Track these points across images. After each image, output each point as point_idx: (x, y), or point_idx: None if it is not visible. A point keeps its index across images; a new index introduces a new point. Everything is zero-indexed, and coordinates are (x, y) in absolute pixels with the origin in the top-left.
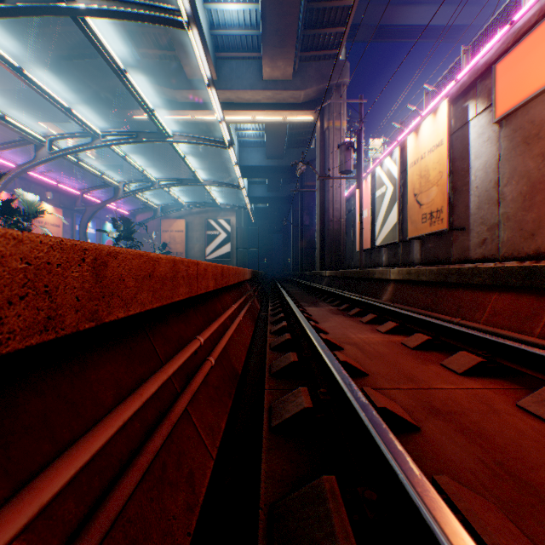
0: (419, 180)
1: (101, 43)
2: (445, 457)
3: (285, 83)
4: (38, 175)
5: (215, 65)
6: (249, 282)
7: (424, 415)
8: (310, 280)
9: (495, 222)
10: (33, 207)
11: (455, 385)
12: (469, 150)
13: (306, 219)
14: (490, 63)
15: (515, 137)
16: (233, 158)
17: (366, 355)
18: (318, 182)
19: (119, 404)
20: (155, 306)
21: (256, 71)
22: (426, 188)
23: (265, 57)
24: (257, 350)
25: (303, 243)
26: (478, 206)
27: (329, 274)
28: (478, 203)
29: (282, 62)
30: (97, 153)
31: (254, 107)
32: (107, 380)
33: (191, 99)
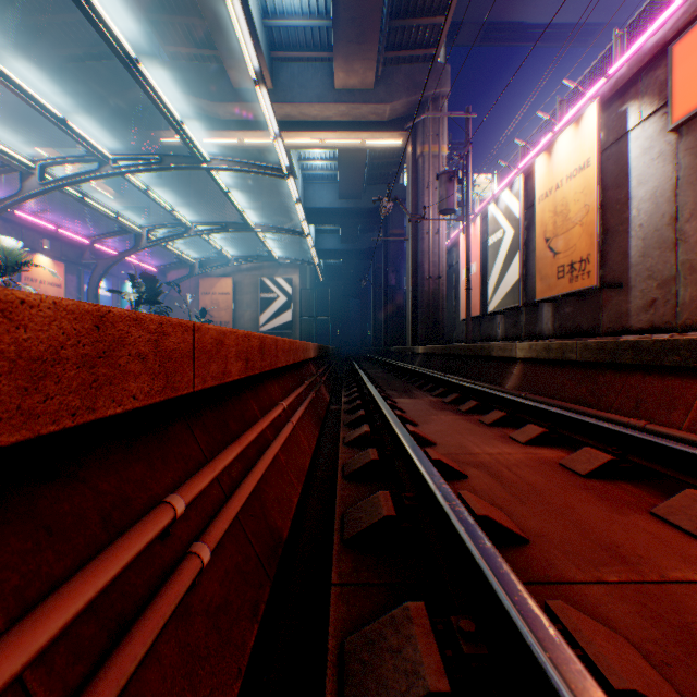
0: (553, 219)
1: (100, 17)
2: None
3: (365, 94)
4: (29, 216)
5: (271, 69)
6: (315, 361)
7: None
8: (397, 359)
9: (670, 275)
10: (13, 257)
11: None
12: (629, 173)
13: (392, 278)
14: (664, 43)
15: None
16: (294, 193)
17: (510, 491)
18: (409, 228)
19: None
20: None
21: (326, 77)
22: (563, 229)
23: (337, 57)
24: (322, 474)
25: (388, 309)
26: (643, 253)
27: (425, 351)
28: (643, 248)
29: (360, 64)
30: (116, 191)
31: (322, 127)
32: None
33: (238, 115)
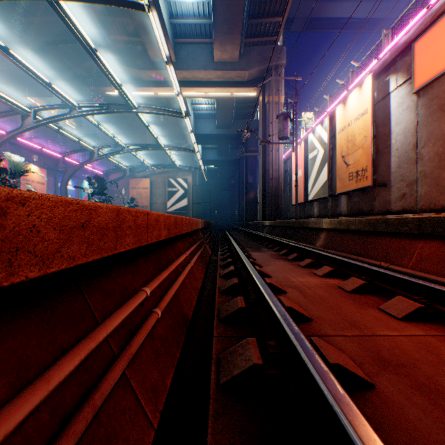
0: (346, 144)
1: (74, 25)
2: (410, 426)
3: (233, 65)
4: (26, 141)
5: (174, 50)
6: (202, 230)
7: (375, 368)
8: (253, 229)
9: (413, 179)
10: (19, 167)
11: (397, 331)
12: (390, 117)
13: (250, 178)
14: (410, 42)
15: (432, 105)
16: (189, 127)
17: (308, 299)
18: (260, 147)
19: (7, 402)
20: (90, 260)
21: (208, 54)
22: (352, 151)
23: (215, 42)
24: (208, 292)
25: (247, 198)
26: (398, 165)
27: (270, 224)
28: (398, 162)
29: (230, 47)
30: (77, 124)
31: (206, 85)
32: (2, 362)
33: (154, 77)
